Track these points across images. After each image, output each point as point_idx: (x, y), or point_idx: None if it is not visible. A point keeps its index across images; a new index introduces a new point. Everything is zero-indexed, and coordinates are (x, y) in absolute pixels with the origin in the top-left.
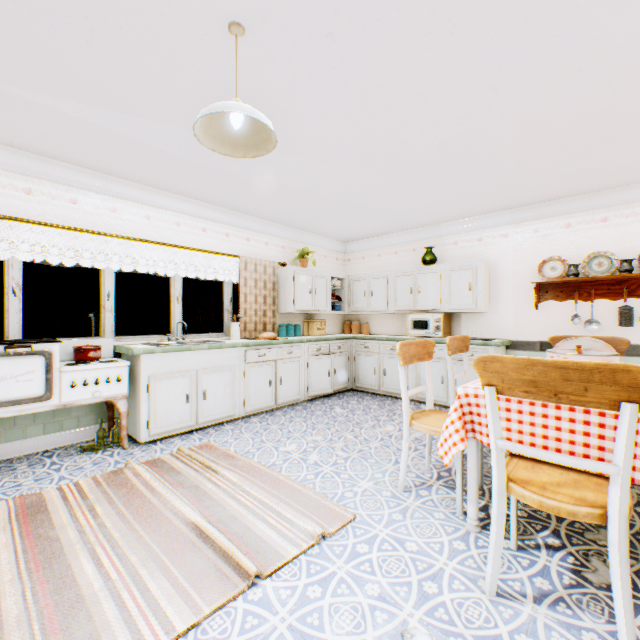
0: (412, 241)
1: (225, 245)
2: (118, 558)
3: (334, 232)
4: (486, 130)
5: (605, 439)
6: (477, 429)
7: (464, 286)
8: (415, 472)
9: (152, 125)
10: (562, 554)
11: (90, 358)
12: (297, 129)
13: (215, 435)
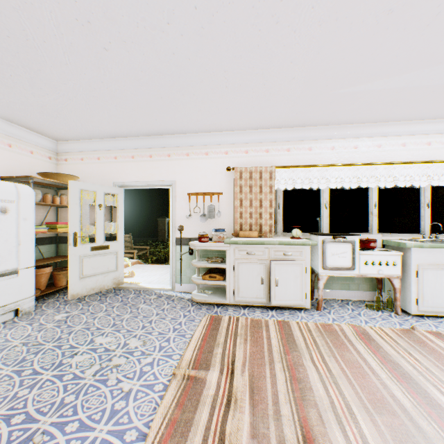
0: None
1: None
2: None
3: None
4: None
5: None
6: None
7: None
8: None
9: None
10: None
11: (370, 247)
12: None
13: None
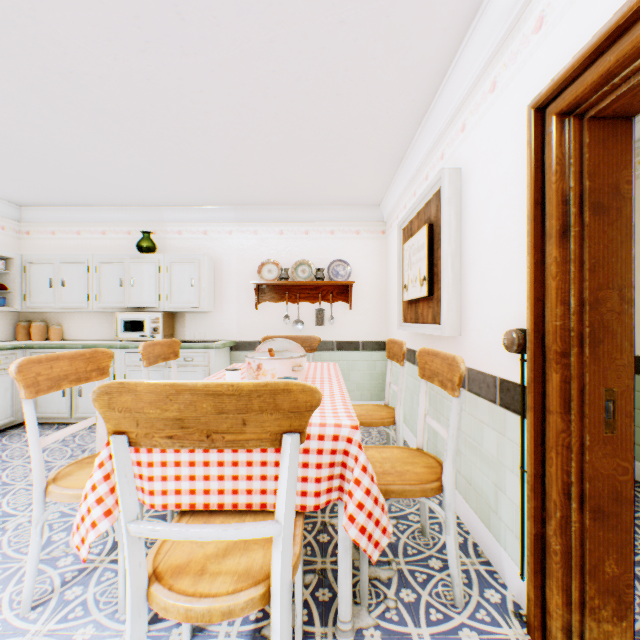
0: (127, 221)
1: None
2: None
3: None
4: (186, 83)
5: None
6: (139, 485)
7: (187, 282)
8: (76, 553)
9: None
10: None
11: None
12: None
13: None
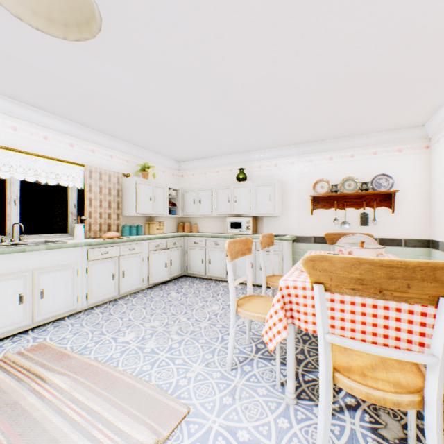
0: (230, 164)
1: (69, 154)
2: None
3: (171, 152)
4: (291, 74)
5: (401, 321)
6: (296, 316)
7: (266, 197)
8: (238, 348)
9: None
10: (360, 413)
11: None
12: (134, 41)
13: (53, 332)
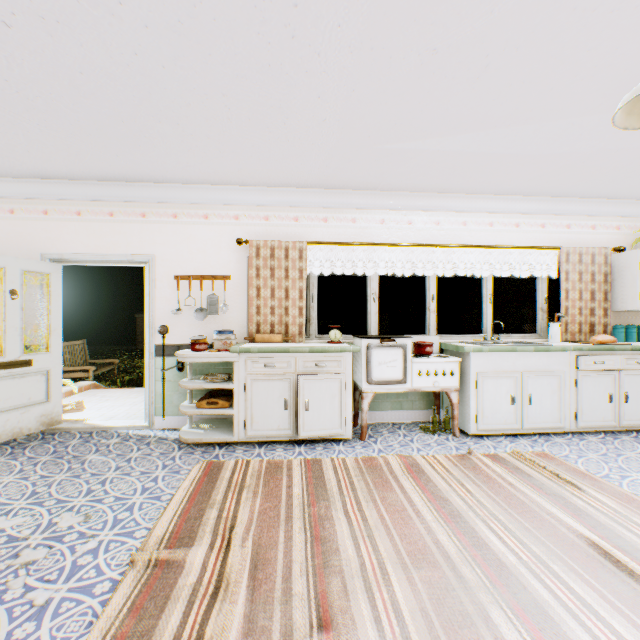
0: None
1: (539, 237)
2: (516, 540)
3: None
4: None
5: None
6: None
7: None
8: None
9: (500, 132)
10: None
11: (426, 352)
12: None
13: (546, 445)
